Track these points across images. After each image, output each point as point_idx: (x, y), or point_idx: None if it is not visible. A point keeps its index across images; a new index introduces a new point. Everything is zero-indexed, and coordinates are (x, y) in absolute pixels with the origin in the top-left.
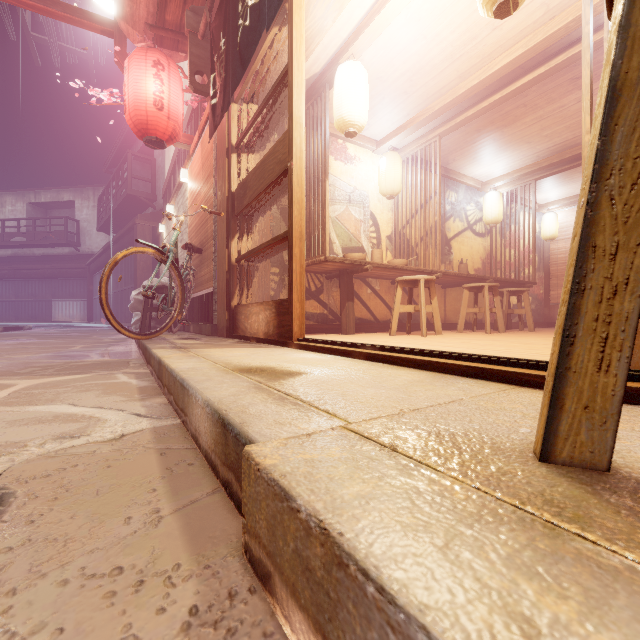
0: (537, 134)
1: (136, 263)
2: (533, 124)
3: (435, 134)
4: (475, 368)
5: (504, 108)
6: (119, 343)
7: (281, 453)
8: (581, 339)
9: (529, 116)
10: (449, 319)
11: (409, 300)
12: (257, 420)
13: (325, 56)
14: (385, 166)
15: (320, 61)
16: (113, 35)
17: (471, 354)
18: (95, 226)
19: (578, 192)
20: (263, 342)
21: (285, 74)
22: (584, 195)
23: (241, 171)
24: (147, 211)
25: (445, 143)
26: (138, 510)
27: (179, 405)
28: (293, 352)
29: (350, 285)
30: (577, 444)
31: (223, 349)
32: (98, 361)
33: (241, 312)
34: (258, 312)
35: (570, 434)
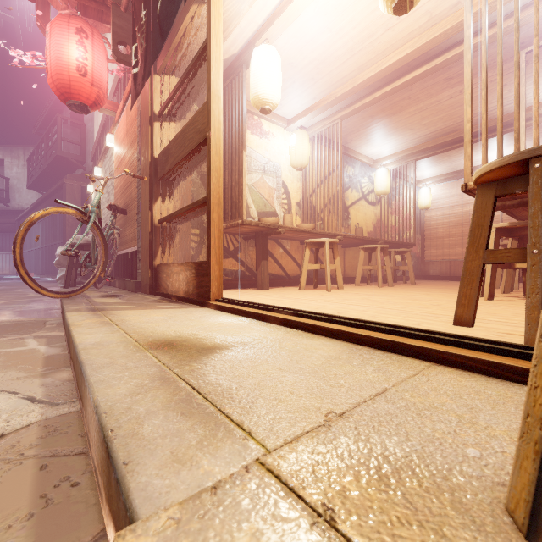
0: (418, 123)
1: (65, 220)
2: (415, 114)
3: (337, 117)
4: (388, 341)
5: (393, 99)
6: (43, 298)
7: None
8: None
9: (412, 107)
10: (347, 274)
11: (316, 259)
12: (149, 453)
13: (242, 39)
14: (295, 142)
15: (238, 43)
16: None
17: (381, 323)
18: (25, 184)
19: (446, 172)
20: (183, 301)
21: (204, 49)
22: None
23: (163, 139)
24: (77, 172)
25: (345, 125)
26: None
27: (79, 389)
28: (211, 314)
29: (265, 246)
30: None
31: (141, 311)
32: (12, 321)
33: (163, 271)
34: (179, 272)
35: None
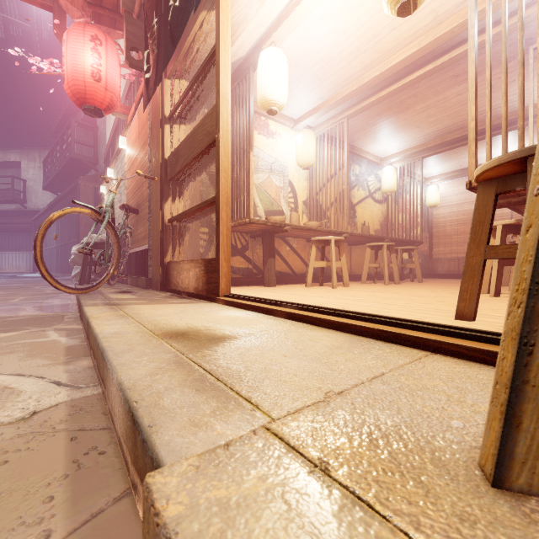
0: (425, 120)
1: (79, 220)
2: (422, 112)
3: (343, 116)
4: (388, 332)
5: (399, 97)
6: (59, 295)
7: (190, 488)
8: None
9: (419, 105)
10: (354, 272)
11: (322, 257)
12: (169, 419)
13: (250, 42)
14: (301, 141)
15: (245, 46)
16: (53, 9)
17: (382, 316)
18: (41, 185)
19: (454, 169)
20: (193, 297)
21: (213, 54)
22: None
23: (174, 140)
24: (90, 173)
25: (351, 124)
26: (23, 536)
27: (100, 374)
28: (220, 309)
29: (272, 244)
30: (537, 470)
31: (154, 306)
32: (33, 316)
33: (173, 268)
34: (189, 269)
35: (528, 457)
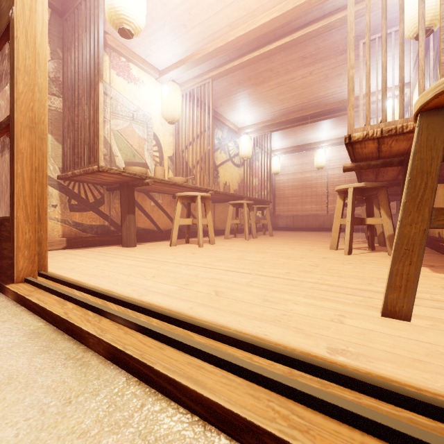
0: (276, 97)
1: None
2: (274, 88)
3: (209, 76)
4: None
5: (258, 68)
6: None
7: None
8: None
9: (273, 80)
10: (217, 227)
11: (188, 213)
12: None
13: None
14: (167, 93)
15: None
16: None
17: (324, 368)
18: None
19: (291, 145)
20: None
21: None
22: None
23: None
24: None
25: (215, 88)
26: None
27: None
28: None
29: (131, 198)
30: None
31: None
32: None
33: None
34: None
35: None
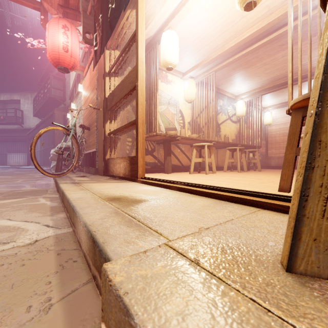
0: (262, 72)
1: (54, 134)
2: (261, 67)
3: (212, 70)
4: (237, 198)
5: (247, 58)
6: (44, 178)
7: (126, 270)
8: (312, 197)
9: (259, 63)
10: (219, 165)
11: (199, 155)
12: (113, 240)
13: (156, 27)
14: (187, 86)
15: (153, 29)
16: (40, 10)
17: (234, 189)
18: (32, 113)
19: (281, 101)
20: (122, 179)
21: (134, 35)
22: (312, 109)
23: (111, 86)
24: (61, 106)
25: (217, 75)
26: (37, 299)
27: (71, 220)
28: (138, 185)
29: (169, 147)
30: (309, 262)
31: (100, 184)
32: (29, 190)
33: (111, 162)
34: (120, 162)
35: (305, 256)
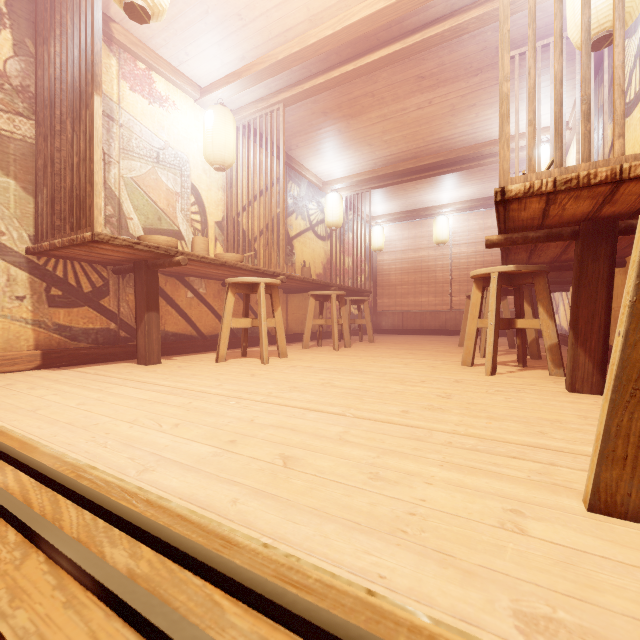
0: (379, 137)
1: None
2: (377, 123)
3: (278, 99)
4: None
5: (353, 91)
6: None
7: None
8: None
9: (375, 111)
10: (291, 329)
11: (245, 310)
12: None
13: None
14: (212, 123)
15: None
16: None
17: None
18: None
19: (400, 210)
20: None
21: None
22: None
23: None
24: None
25: (289, 119)
26: None
27: None
28: None
29: (153, 286)
30: None
31: None
32: None
33: None
34: None
35: None
